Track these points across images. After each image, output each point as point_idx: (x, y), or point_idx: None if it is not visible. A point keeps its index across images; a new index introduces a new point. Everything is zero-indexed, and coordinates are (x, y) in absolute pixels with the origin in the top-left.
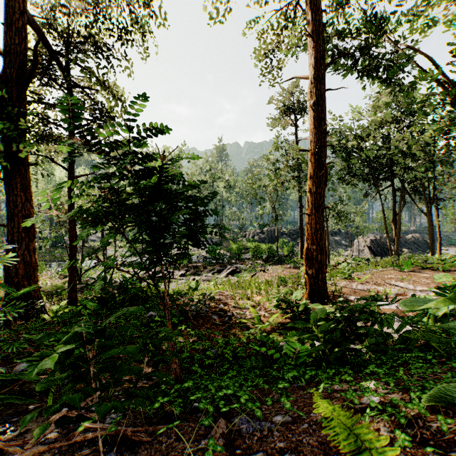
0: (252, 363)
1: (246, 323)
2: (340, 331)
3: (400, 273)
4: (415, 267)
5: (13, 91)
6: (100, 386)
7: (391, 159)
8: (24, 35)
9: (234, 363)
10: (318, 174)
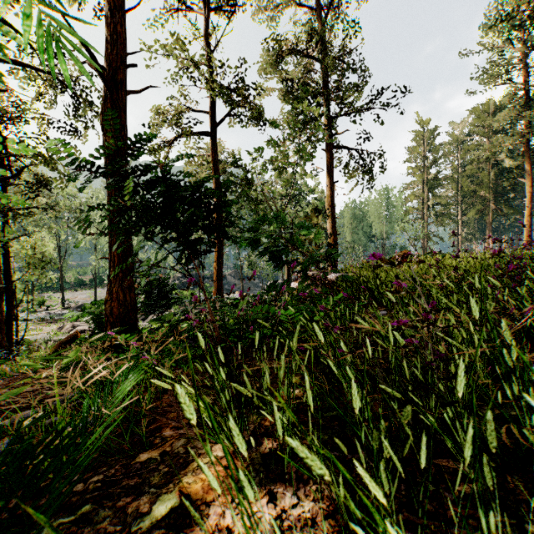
0: None
1: None
2: None
3: None
4: None
5: None
6: None
7: None
8: None
9: None
10: (219, 260)
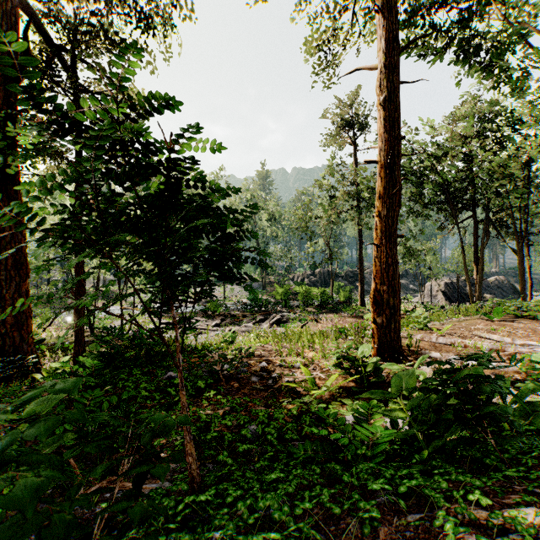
0: (307, 450)
1: (297, 388)
2: (453, 411)
3: (488, 322)
4: (505, 315)
5: (0, 91)
6: None
7: (472, 184)
8: (14, 20)
9: (281, 448)
10: (390, 192)
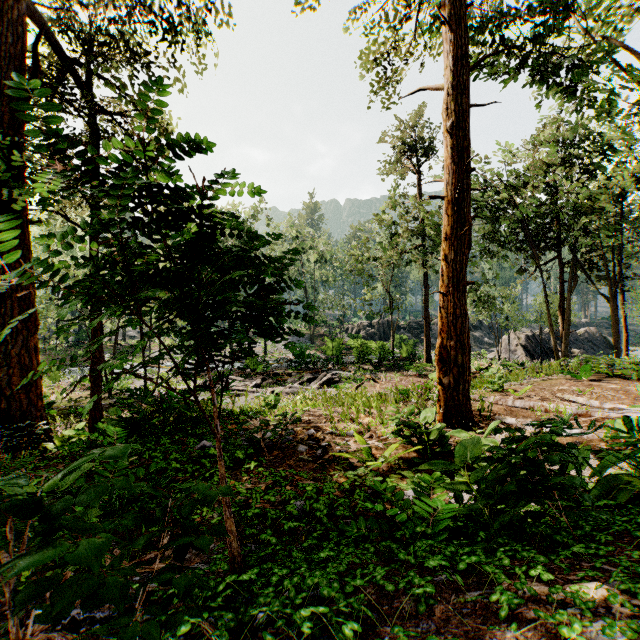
0: (360, 528)
1: (350, 459)
2: (518, 483)
3: (574, 383)
4: (595, 374)
5: (5, 113)
6: (45, 615)
7: (557, 220)
8: (21, 31)
9: (331, 526)
10: (458, 232)
